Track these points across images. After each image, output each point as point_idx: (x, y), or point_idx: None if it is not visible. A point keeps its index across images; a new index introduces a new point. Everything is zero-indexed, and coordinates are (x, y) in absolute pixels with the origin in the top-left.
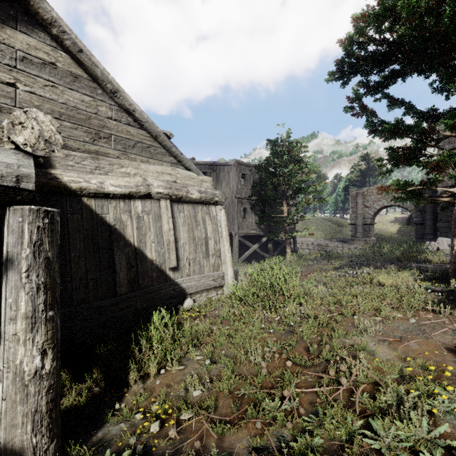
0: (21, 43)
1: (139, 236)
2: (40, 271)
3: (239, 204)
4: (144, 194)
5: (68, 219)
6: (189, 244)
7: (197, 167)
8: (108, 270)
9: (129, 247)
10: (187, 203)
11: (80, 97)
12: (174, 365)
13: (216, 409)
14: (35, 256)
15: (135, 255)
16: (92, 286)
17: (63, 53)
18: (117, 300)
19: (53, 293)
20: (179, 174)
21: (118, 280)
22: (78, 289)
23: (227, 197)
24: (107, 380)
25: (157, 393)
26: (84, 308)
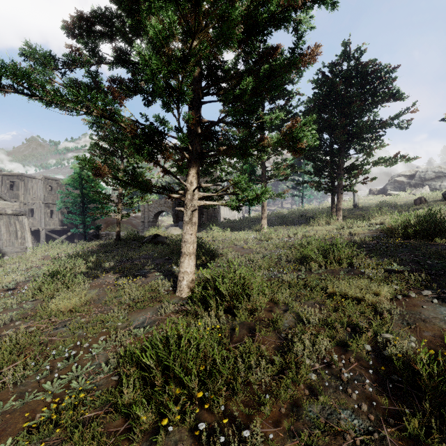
0: None
1: None
2: None
3: (46, 207)
4: None
5: None
6: (7, 233)
7: (4, 177)
8: None
9: None
10: (5, 215)
11: None
12: (5, 265)
13: None
14: None
15: None
16: None
17: None
18: None
19: None
20: (0, 203)
21: None
22: None
23: (35, 202)
24: None
25: None
26: None
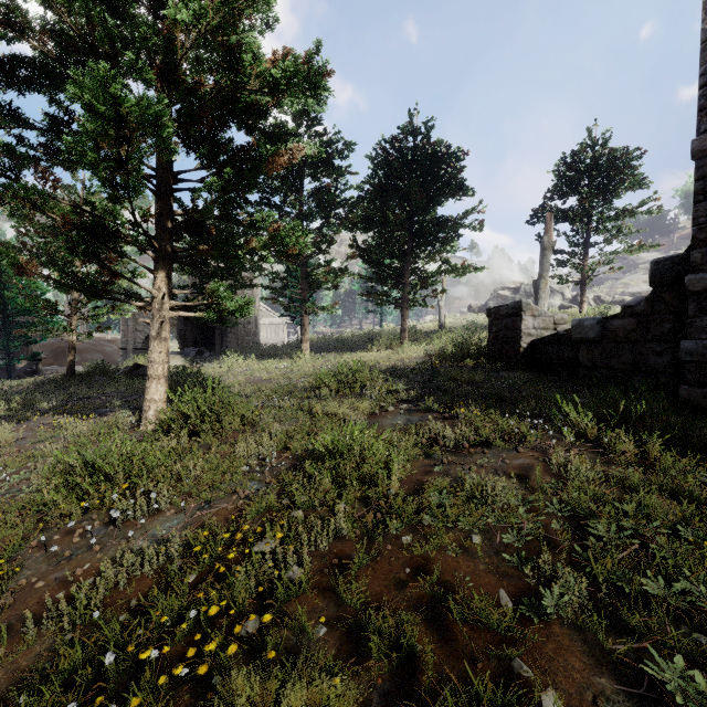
0: None
1: None
2: None
3: None
4: None
5: None
6: None
7: None
8: None
9: None
10: None
11: None
12: None
13: None
14: None
15: None
16: None
17: None
18: None
19: None
20: None
21: None
22: None
23: None
24: None
25: None
26: None
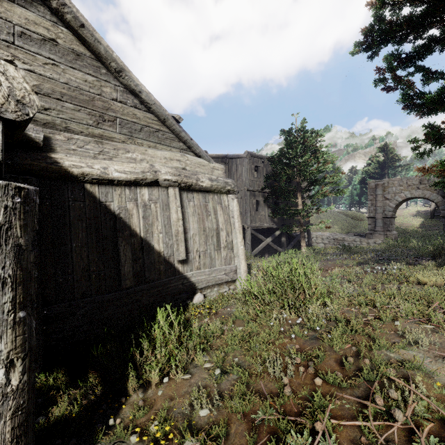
0: (19, 18)
1: (145, 226)
2: (7, 262)
3: (251, 196)
4: (151, 181)
5: (69, 206)
6: (199, 235)
7: None
8: (112, 262)
9: (135, 238)
10: (197, 192)
11: (82, 76)
12: (178, 373)
13: (227, 437)
14: (0, 242)
15: (141, 246)
16: (95, 278)
17: (64, 28)
18: (122, 294)
19: (26, 289)
20: (188, 160)
21: (123, 273)
22: (80, 282)
23: (240, 189)
24: (105, 386)
25: (158, 407)
26: (86, 303)
